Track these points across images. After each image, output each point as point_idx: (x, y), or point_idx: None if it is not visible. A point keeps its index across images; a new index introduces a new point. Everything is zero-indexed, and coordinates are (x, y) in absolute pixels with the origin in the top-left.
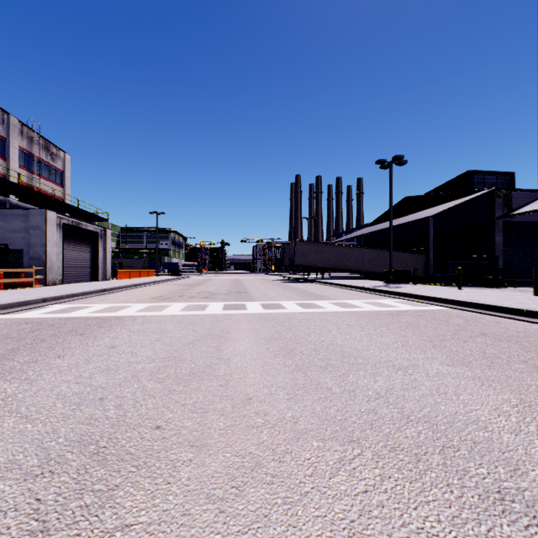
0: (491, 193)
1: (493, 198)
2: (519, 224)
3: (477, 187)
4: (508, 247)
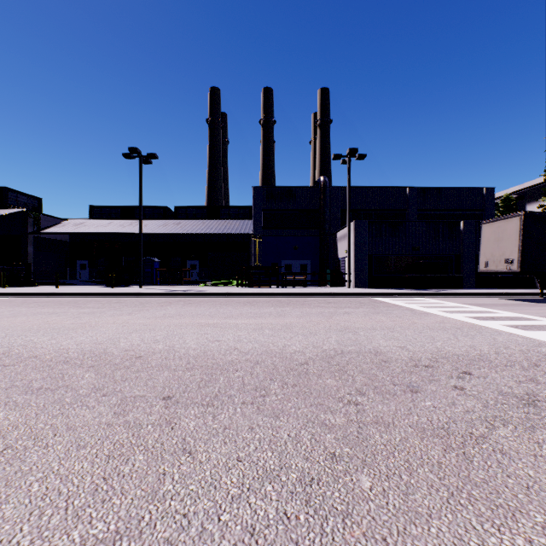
0: (25, 213)
1: (26, 217)
2: (46, 239)
3: (11, 202)
4: (38, 256)
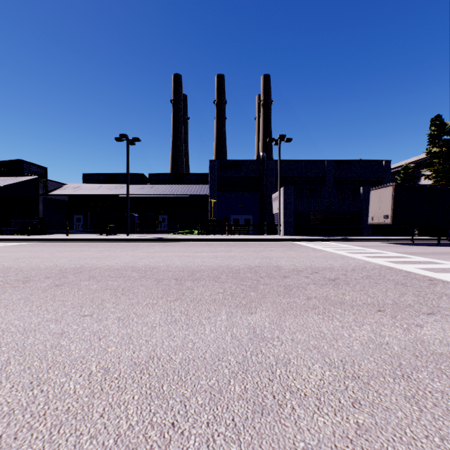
0: (37, 179)
1: (38, 183)
2: (52, 199)
3: (26, 171)
4: (46, 212)
